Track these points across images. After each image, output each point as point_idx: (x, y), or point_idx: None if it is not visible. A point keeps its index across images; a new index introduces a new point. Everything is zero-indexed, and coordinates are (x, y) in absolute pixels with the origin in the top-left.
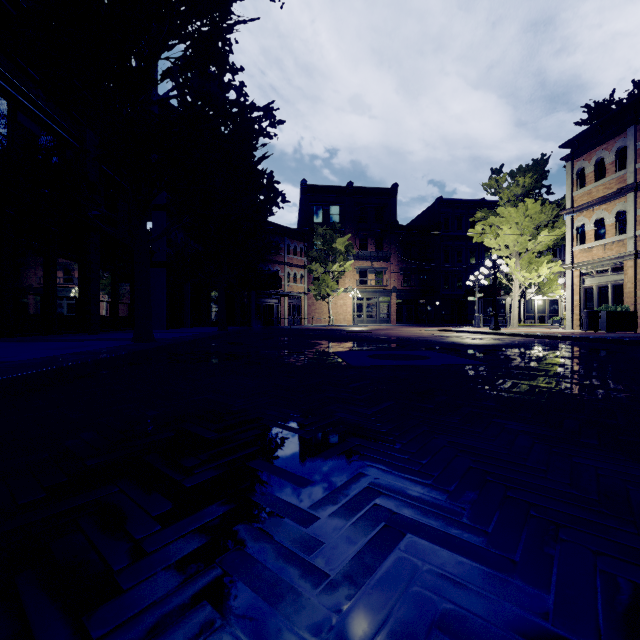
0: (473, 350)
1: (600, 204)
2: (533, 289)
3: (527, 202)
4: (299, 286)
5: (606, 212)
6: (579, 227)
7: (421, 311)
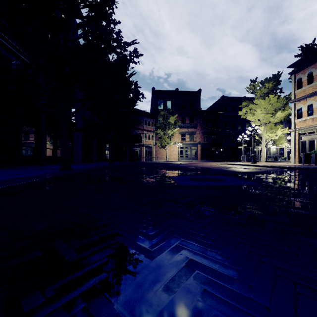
0: (248, 175)
1: (310, 97)
2: (271, 142)
3: (270, 96)
4: (151, 141)
5: (314, 101)
6: (298, 109)
7: (213, 154)
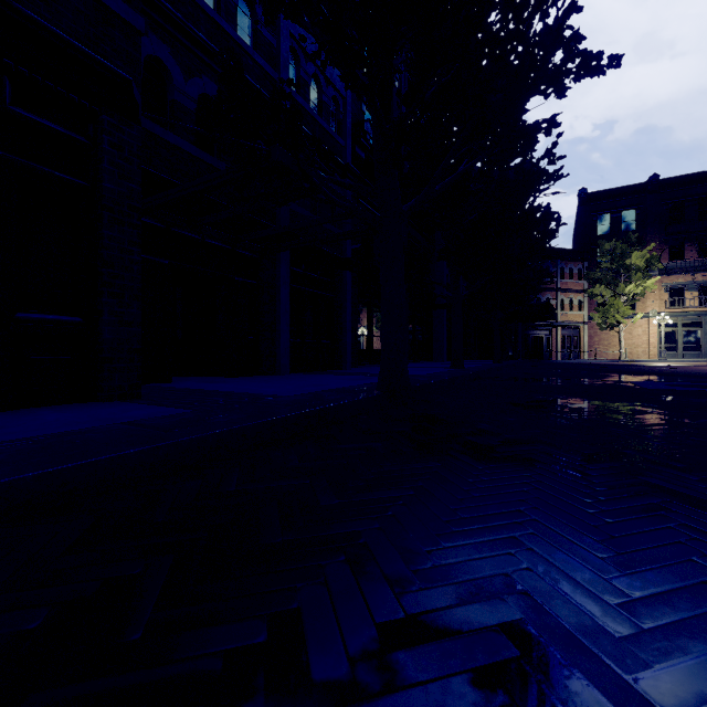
0: None
1: None
2: None
3: None
4: (576, 314)
5: None
6: None
7: None
